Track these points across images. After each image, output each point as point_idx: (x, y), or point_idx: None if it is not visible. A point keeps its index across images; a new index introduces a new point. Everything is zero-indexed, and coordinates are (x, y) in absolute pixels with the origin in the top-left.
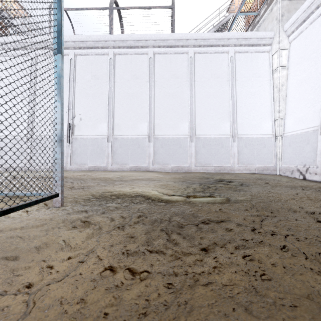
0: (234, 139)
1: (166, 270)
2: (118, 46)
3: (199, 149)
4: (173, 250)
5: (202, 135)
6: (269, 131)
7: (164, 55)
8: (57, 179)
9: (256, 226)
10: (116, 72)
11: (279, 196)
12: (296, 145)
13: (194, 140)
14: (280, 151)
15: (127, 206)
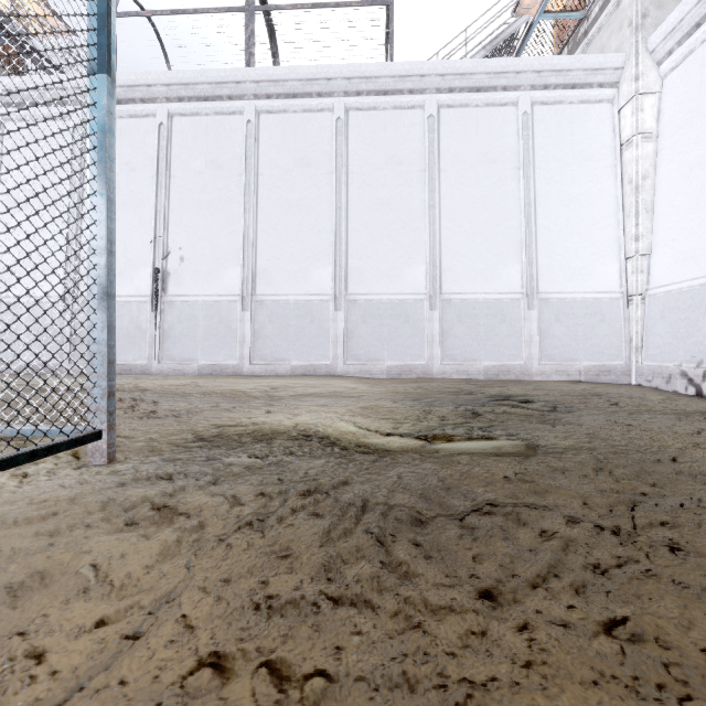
0: (532, 302)
1: (381, 669)
2: (265, 93)
3: (451, 326)
4: (401, 597)
5: (458, 294)
6: (612, 283)
7: (369, 113)
8: (99, 395)
9: (620, 524)
10: (262, 152)
11: (658, 439)
12: (678, 316)
13: (439, 305)
14: (639, 331)
15: (278, 464)
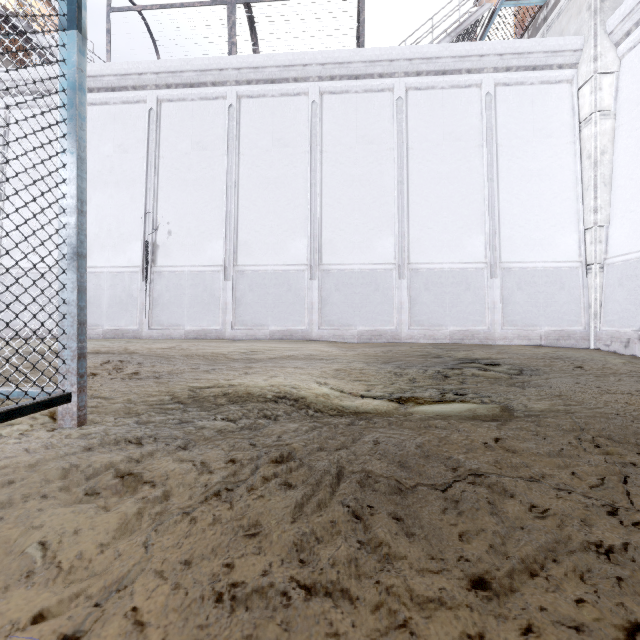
0: (495, 271)
1: None
2: (245, 80)
3: (418, 294)
4: (382, 586)
5: (425, 264)
6: (571, 253)
7: (342, 97)
8: (69, 357)
9: (616, 497)
10: (242, 134)
11: (633, 402)
12: (636, 284)
13: (407, 274)
14: (598, 298)
15: (250, 427)
